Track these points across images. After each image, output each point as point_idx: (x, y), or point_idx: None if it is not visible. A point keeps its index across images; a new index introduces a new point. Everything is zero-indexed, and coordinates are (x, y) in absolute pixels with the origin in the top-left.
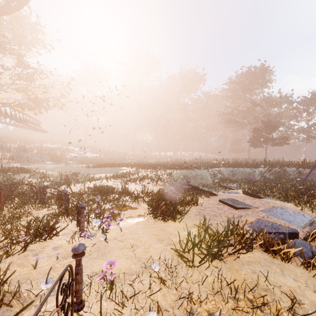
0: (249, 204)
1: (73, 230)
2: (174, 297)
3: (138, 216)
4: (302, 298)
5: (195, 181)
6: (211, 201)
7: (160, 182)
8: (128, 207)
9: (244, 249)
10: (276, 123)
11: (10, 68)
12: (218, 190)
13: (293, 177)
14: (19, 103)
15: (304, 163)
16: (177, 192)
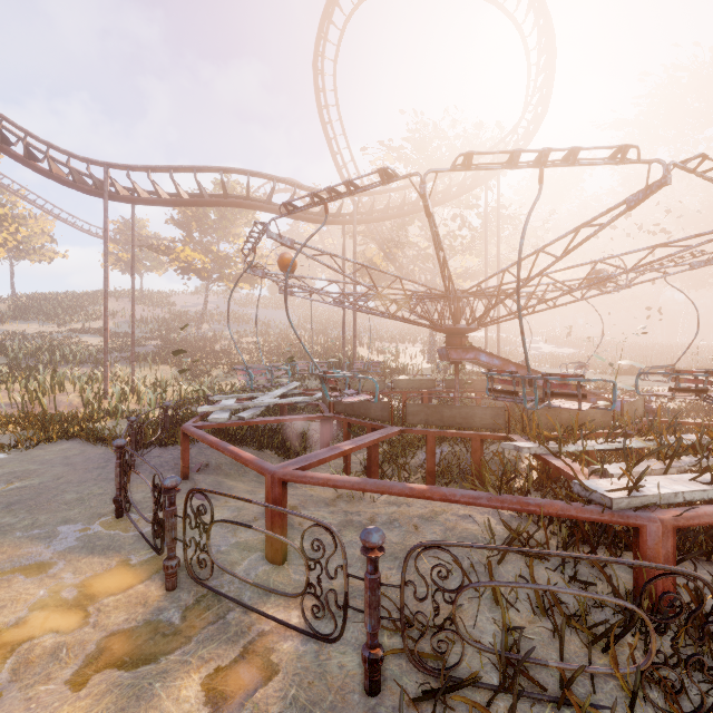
0: None
1: None
2: None
3: None
4: None
5: None
6: None
7: None
8: None
9: None
10: None
11: (476, 228)
12: None
13: None
14: (473, 274)
15: None
16: None
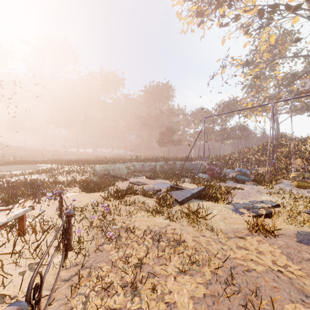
0: (146, 183)
1: (29, 203)
2: (102, 208)
3: (75, 192)
4: (150, 204)
5: (114, 173)
6: (124, 183)
7: (85, 174)
8: (63, 190)
9: (134, 195)
10: (174, 129)
11: None
12: (131, 178)
13: (179, 167)
14: None
15: (185, 158)
16: (100, 180)
